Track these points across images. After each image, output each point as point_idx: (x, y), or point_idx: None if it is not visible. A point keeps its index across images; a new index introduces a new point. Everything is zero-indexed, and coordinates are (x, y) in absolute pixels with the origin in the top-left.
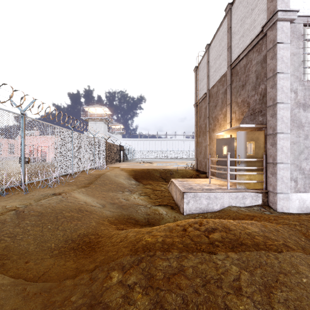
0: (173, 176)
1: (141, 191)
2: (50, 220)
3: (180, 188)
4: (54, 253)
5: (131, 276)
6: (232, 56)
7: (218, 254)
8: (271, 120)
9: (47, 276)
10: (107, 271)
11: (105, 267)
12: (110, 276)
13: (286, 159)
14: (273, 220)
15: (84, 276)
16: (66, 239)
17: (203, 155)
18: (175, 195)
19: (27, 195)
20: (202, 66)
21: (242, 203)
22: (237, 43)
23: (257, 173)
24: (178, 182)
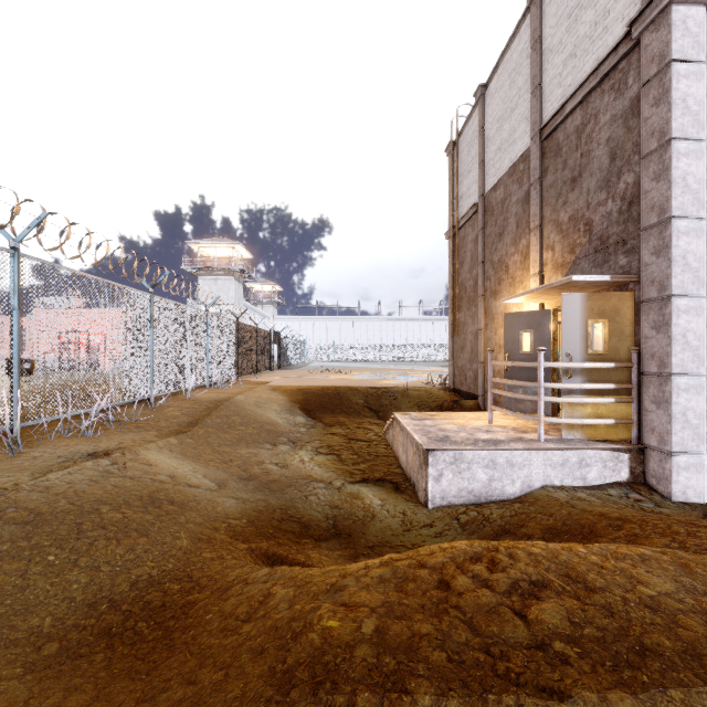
0: (397, 405)
1: (318, 441)
2: (57, 537)
3: (419, 439)
4: (46, 652)
5: None
6: (545, 108)
7: (573, 698)
8: (656, 264)
9: None
10: None
11: None
12: None
13: (694, 364)
14: (686, 535)
15: None
16: (93, 599)
17: (468, 355)
18: (404, 454)
19: (20, 458)
20: (466, 140)
21: (578, 477)
22: (558, 76)
23: (617, 399)
24: (410, 422)
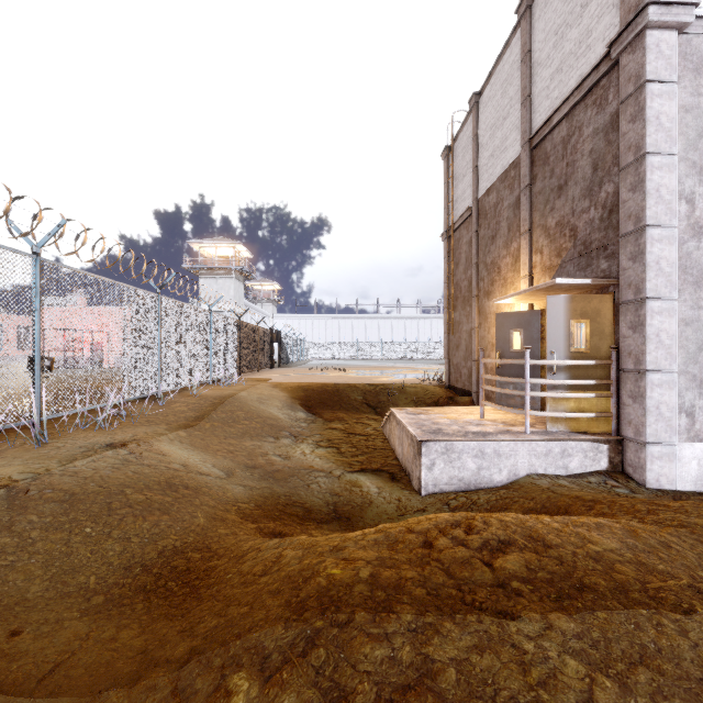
0: (394, 401)
1: (319, 435)
2: (91, 513)
3: (413, 431)
4: (94, 602)
5: (284, 695)
6: (534, 119)
7: (522, 617)
8: (632, 269)
9: (61, 676)
10: (220, 671)
11: (217, 656)
12: (226, 689)
13: (667, 362)
14: (647, 512)
15: (157, 681)
16: (127, 563)
17: (463, 353)
18: (400, 446)
19: (45, 448)
20: (461, 146)
21: (561, 466)
22: (546, 88)
23: (598, 394)
24: (406, 417)
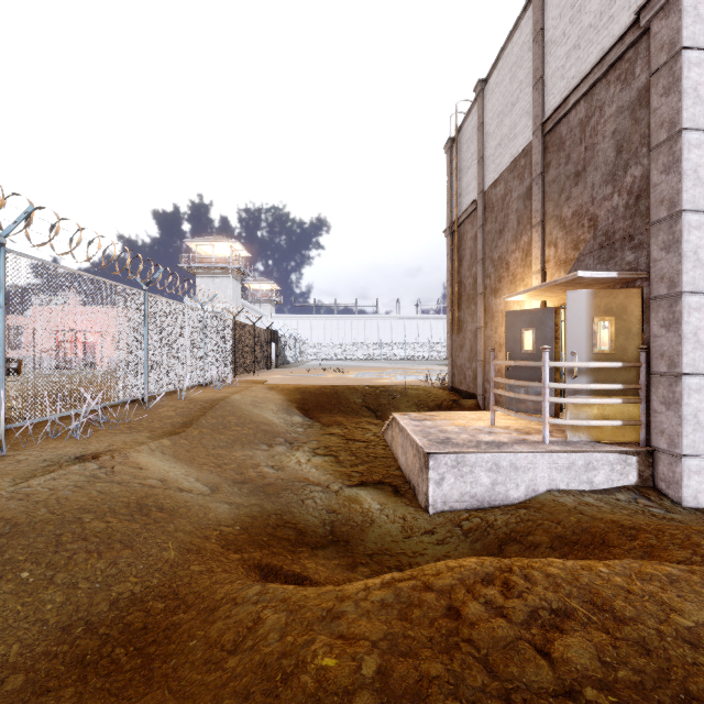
0: (396, 404)
1: (316, 442)
2: (33, 550)
3: (419, 441)
4: (9, 686)
5: None
6: (547, 102)
7: None
8: (665, 260)
9: None
10: None
11: None
12: None
13: None
14: None
15: None
16: (67, 621)
17: (468, 353)
18: (403, 456)
19: (3, 462)
20: (465, 137)
21: (585, 481)
22: (561, 68)
23: (625, 400)
24: (409, 423)
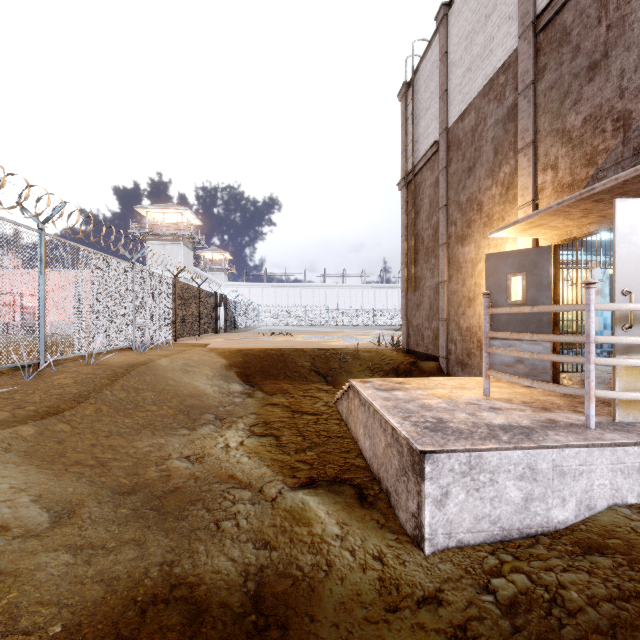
0: (347, 368)
1: (254, 415)
2: None
3: (399, 426)
4: None
5: None
6: None
7: None
8: None
9: None
10: None
11: None
12: None
13: None
14: None
15: None
16: None
17: (426, 312)
18: (367, 439)
19: None
20: (423, 76)
21: None
22: None
23: None
24: (376, 395)
